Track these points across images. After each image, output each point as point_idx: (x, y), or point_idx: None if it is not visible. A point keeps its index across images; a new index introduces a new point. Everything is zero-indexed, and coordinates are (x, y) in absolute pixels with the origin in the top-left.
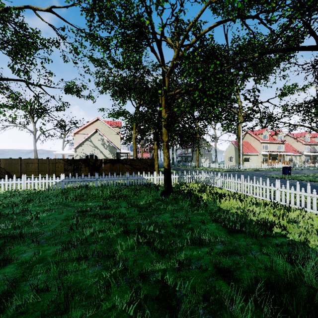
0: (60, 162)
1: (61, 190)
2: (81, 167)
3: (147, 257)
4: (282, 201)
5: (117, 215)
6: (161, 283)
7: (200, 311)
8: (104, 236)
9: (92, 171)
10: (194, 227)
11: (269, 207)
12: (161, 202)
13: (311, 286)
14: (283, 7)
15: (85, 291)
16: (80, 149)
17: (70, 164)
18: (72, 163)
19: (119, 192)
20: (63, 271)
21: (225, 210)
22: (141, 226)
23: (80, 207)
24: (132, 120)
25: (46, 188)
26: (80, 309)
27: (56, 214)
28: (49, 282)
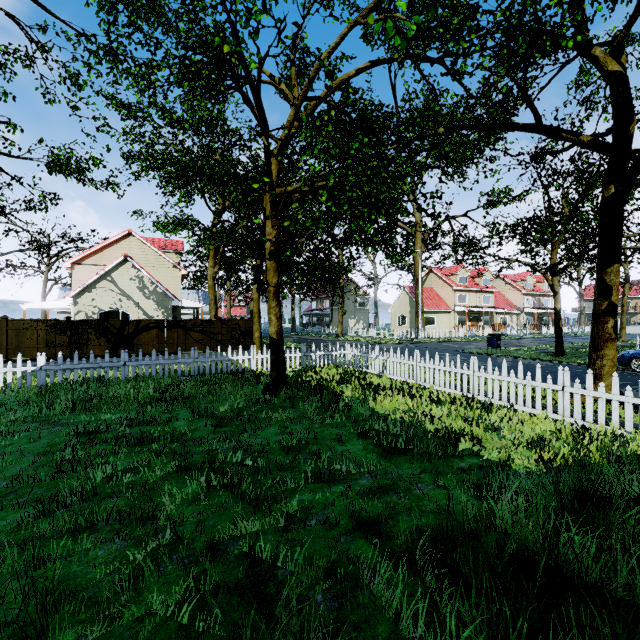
0: (37, 327)
1: (38, 390)
2: (89, 337)
3: (226, 512)
4: (481, 395)
5: (168, 436)
6: (250, 559)
7: (318, 598)
8: (135, 480)
9: (115, 346)
10: (321, 450)
11: (457, 406)
12: (263, 407)
13: (505, 532)
14: (484, 50)
15: (86, 594)
16: (86, 298)
17: (62, 331)
18: (67, 329)
19: (175, 388)
20: (37, 559)
21: (384, 415)
22: (217, 456)
23: (84, 425)
24: (206, 239)
25: (0, 387)
26: (74, 630)
27: (24, 442)
28: (2, 587)
